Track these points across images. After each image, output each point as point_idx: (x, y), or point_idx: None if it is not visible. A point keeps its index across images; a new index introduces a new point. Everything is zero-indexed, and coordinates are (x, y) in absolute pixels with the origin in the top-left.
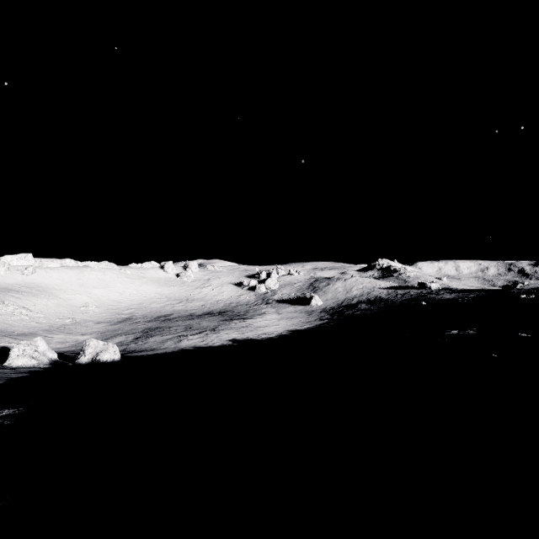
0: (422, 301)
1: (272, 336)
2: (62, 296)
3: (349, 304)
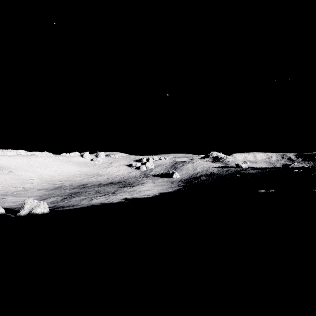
0: (238, 174)
1: (149, 196)
2: (16, 173)
3: (195, 177)
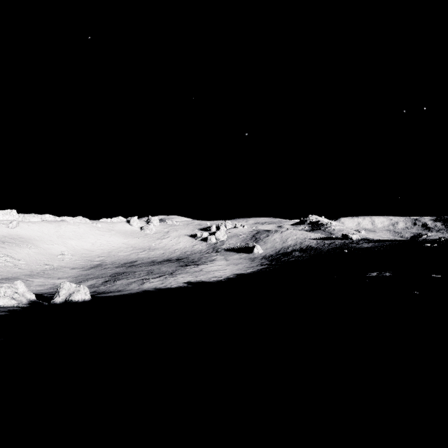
0: (345, 250)
1: (221, 279)
2: (42, 245)
3: (285, 252)
